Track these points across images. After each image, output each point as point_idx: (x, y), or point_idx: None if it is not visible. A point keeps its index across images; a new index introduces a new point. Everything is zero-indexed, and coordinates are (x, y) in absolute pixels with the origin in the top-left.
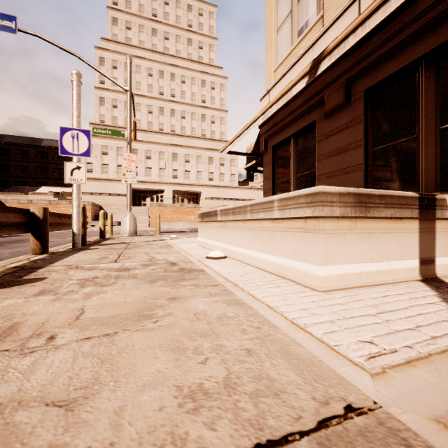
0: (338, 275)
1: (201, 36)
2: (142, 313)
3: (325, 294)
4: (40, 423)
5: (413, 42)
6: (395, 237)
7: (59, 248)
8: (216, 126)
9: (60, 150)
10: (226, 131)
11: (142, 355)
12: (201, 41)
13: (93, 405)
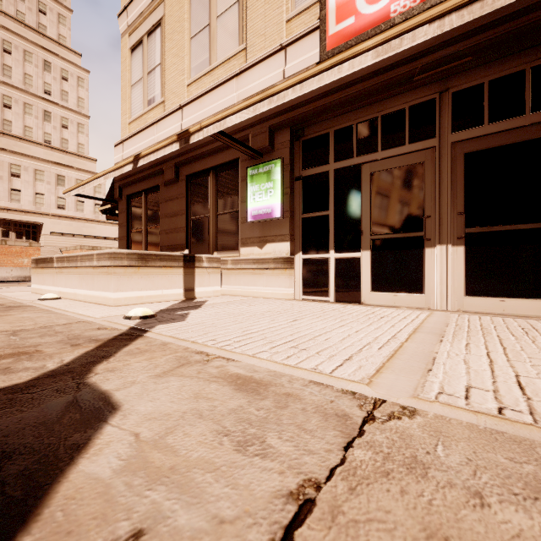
0: (126, 297)
1: None
2: None
3: (116, 307)
4: None
5: (206, 157)
6: (167, 277)
7: None
8: (71, 133)
9: None
10: (87, 144)
11: None
12: (43, 2)
13: None
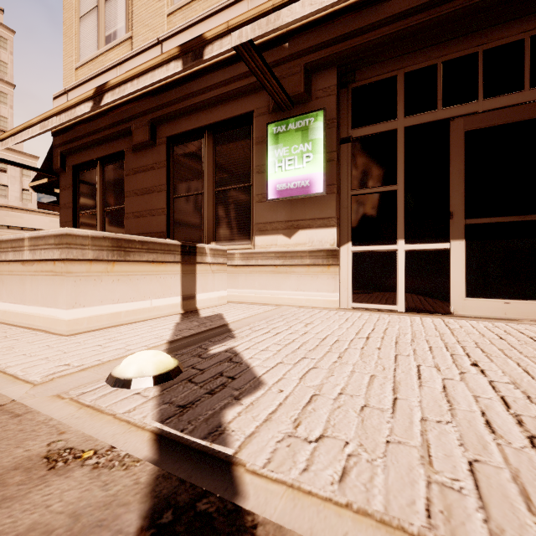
0: (91, 317)
1: None
2: None
3: (71, 337)
4: None
5: (199, 111)
6: (158, 278)
7: None
8: None
9: None
10: (12, 118)
11: None
12: None
13: None
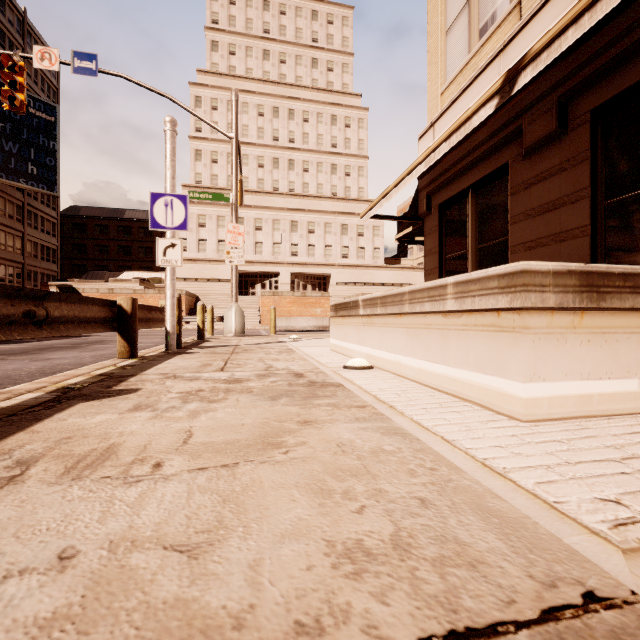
0: (552, 397)
1: (330, 53)
2: (266, 440)
3: (532, 425)
4: (161, 570)
5: None
6: None
7: (149, 351)
8: (352, 179)
9: (151, 223)
10: (366, 187)
11: (274, 496)
12: (330, 60)
13: (221, 554)
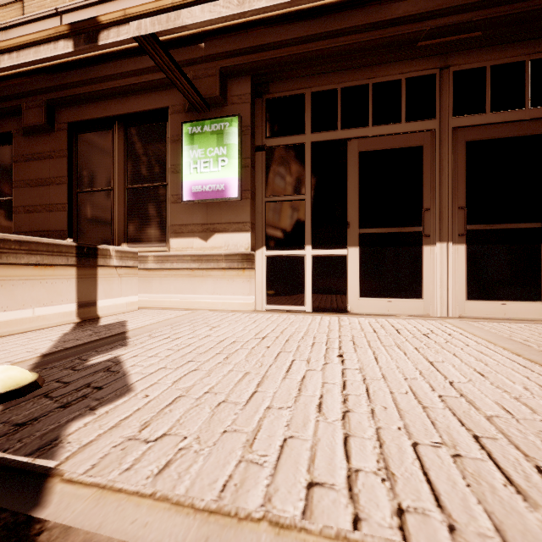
0: None
1: None
2: None
3: None
4: None
5: (108, 98)
6: (44, 284)
7: None
8: None
9: None
10: None
11: None
12: None
13: None
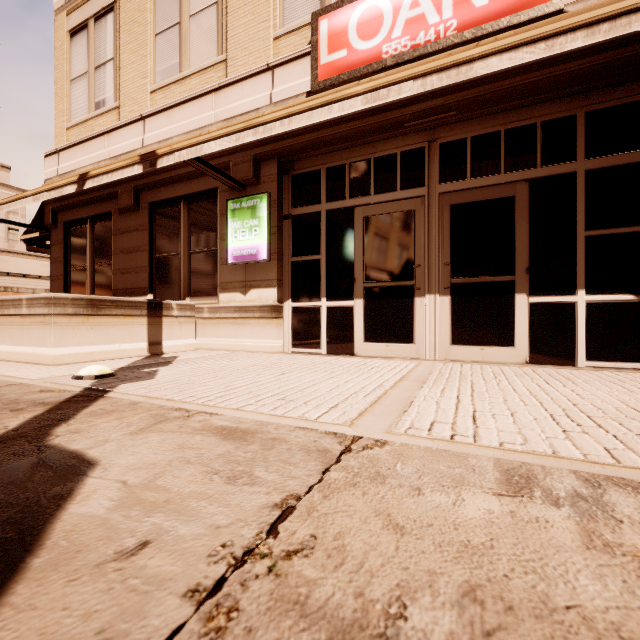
0: (71, 354)
1: None
2: None
3: (56, 366)
4: None
5: (176, 182)
6: (126, 328)
7: None
8: None
9: None
10: None
11: None
12: None
13: None
